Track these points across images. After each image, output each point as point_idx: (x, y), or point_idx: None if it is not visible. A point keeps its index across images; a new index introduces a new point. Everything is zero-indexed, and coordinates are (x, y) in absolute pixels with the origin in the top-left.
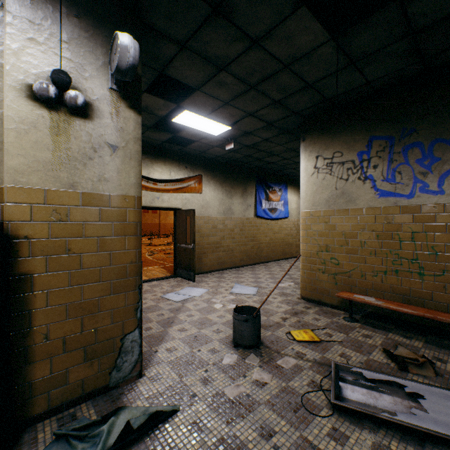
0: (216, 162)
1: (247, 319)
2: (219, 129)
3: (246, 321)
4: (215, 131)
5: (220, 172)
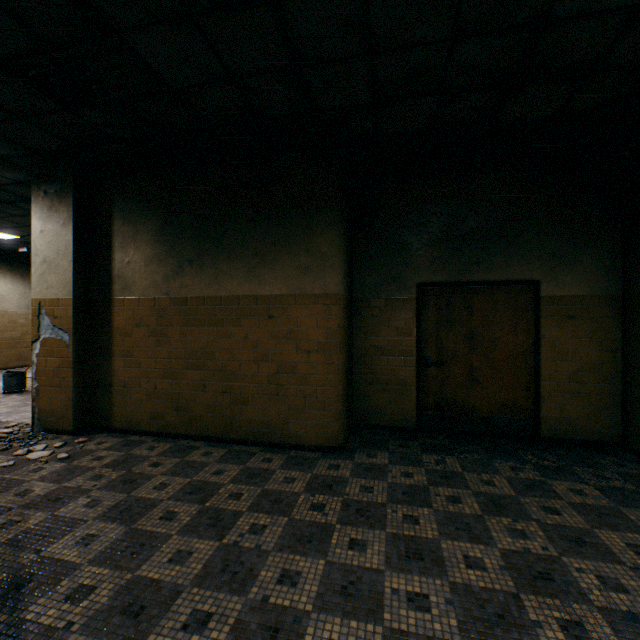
0: (17, 253)
1: (14, 375)
2: (8, 236)
3: (13, 377)
4: (4, 237)
5: (22, 264)
